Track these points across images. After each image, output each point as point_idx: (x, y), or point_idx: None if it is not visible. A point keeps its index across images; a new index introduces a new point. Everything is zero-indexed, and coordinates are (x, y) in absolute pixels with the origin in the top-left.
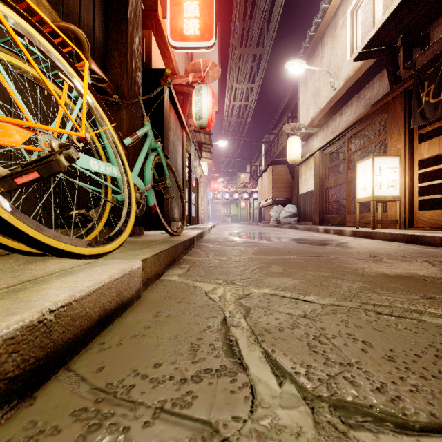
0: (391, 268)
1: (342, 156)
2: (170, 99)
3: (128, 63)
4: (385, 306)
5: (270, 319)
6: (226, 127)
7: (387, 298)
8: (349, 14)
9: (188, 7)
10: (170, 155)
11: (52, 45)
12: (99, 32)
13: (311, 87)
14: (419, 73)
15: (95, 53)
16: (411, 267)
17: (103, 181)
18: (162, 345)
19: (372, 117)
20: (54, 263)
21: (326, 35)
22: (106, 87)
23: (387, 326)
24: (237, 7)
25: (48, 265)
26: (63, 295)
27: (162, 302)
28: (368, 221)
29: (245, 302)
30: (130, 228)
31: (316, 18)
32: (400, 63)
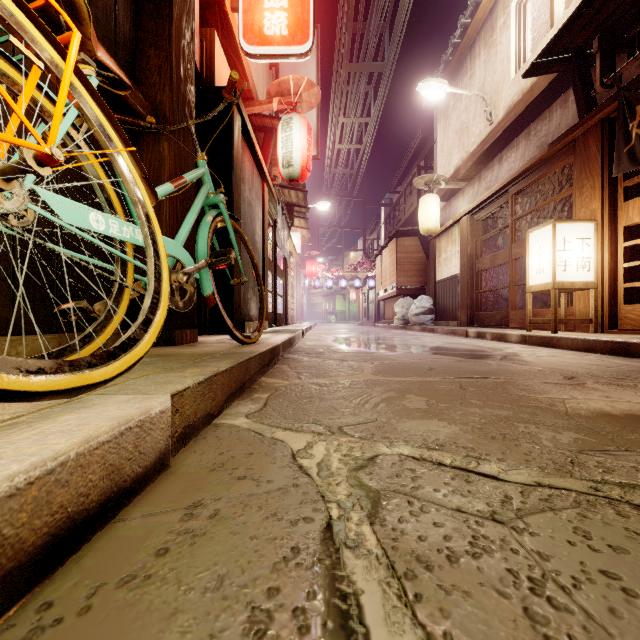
0: (610, 402)
1: (502, 223)
2: (244, 135)
3: (172, 68)
4: None
5: (423, 525)
6: (329, 182)
7: (638, 469)
8: (513, 10)
9: None
10: (243, 220)
11: None
12: (124, 17)
13: (454, 121)
14: (627, 92)
15: (118, 49)
16: None
17: (116, 252)
18: (184, 614)
19: (550, 163)
20: None
21: (478, 43)
22: (135, 103)
23: None
24: (346, 1)
25: None
26: None
27: (208, 479)
28: (546, 320)
29: (368, 479)
30: (154, 335)
31: (463, 18)
32: (596, 77)
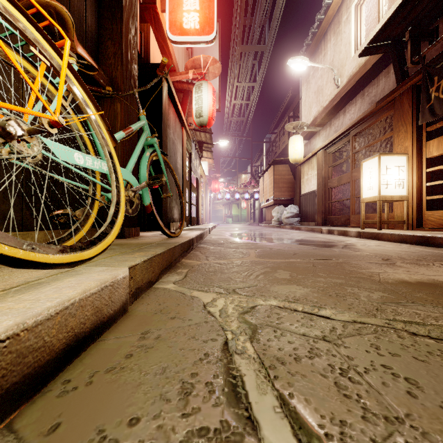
0: (409, 274)
1: (346, 155)
2: (170, 96)
3: (122, 54)
4: (418, 323)
5: (282, 343)
6: (227, 126)
7: (416, 313)
8: (353, 10)
9: (187, 0)
10: (169, 154)
11: (24, 16)
12: (91, 20)
13: (313, 85)
14: (428, 68)
15: (87, 42)
16: (431, 272)
17: (90, 178)
18: (145, 385)
19: (377, 115)
20: (23, 272)
21: (329, 32)
22: (99, 78)
23: (430, 353)
24: (239, 3)
25: (15, 275)
26: (4, 325)
27: (152, 318)
28: (374, 221)
29: (250, 318)
30: (117, 230)
31: (319, 15)
32: (407, 57)
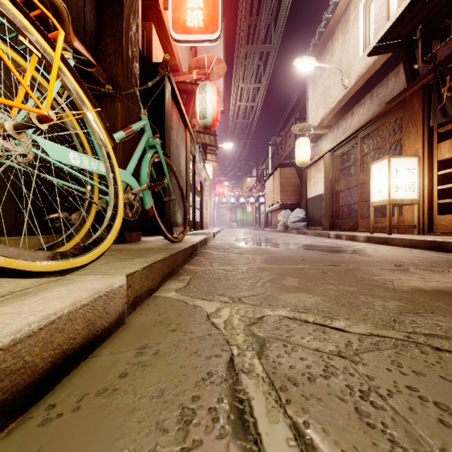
0: (424, 281)
1: (354, 158)
2: (173, 96)
3: (123, 51)
4: (441, 337)
5: (293, 359)
6: (232, 129)
7: (438, 324)
8: (361, 8)
9: None
10: (172, 156)
11: (12, 3)
12: (90, 16)
13: (320, 86)
14: (440, 67)
15: (86, 38)
16: (447, 280)
17: (86, 179)
18: (139, 411)
19: (387, 116)
20: (11, 280)
21: (336, 31)
22: (98, 75)
23: None
24: (244, 2)
25: (1, 284)
26: None
27: (151, 331)
28: (384, 226)
29: (258, 331)
30: (114, 235)
31: (326, 14)
32: (418, 56)
